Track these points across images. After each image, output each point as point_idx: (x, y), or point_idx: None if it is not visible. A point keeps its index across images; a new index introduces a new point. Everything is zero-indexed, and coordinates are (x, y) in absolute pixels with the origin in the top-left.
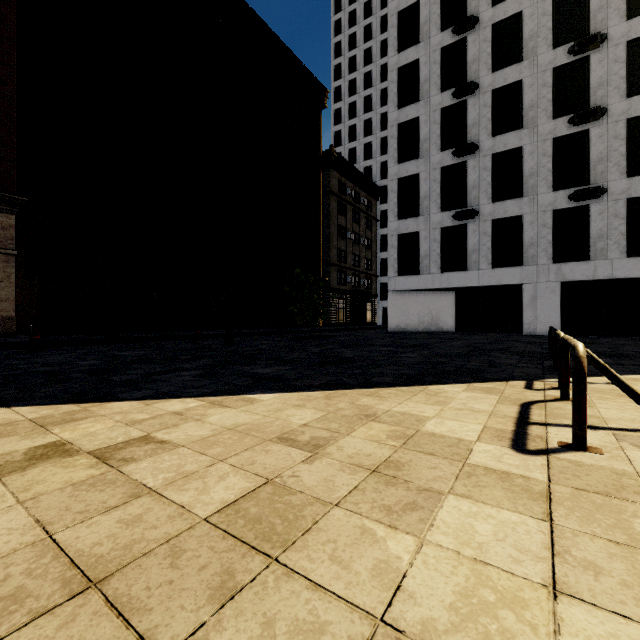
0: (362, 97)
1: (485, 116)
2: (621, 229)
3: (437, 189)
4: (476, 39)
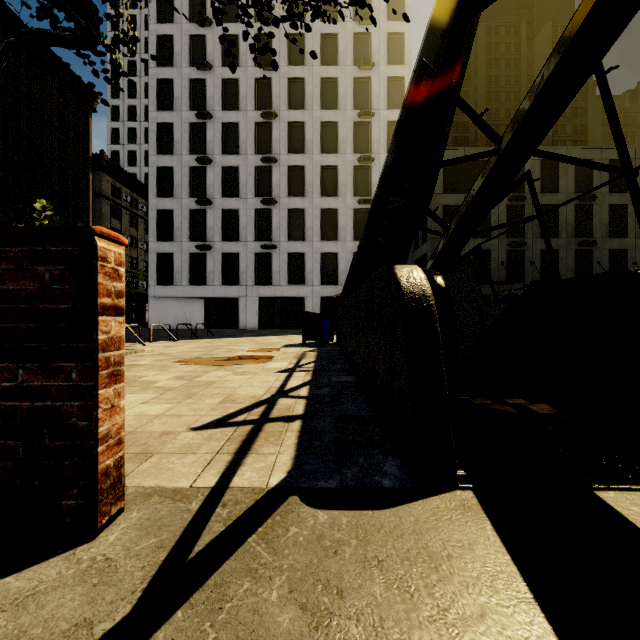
0: (143, 104)
1: (218, 182)
2: (286, 269)
3: (187, 224)
4: (212, 127)
